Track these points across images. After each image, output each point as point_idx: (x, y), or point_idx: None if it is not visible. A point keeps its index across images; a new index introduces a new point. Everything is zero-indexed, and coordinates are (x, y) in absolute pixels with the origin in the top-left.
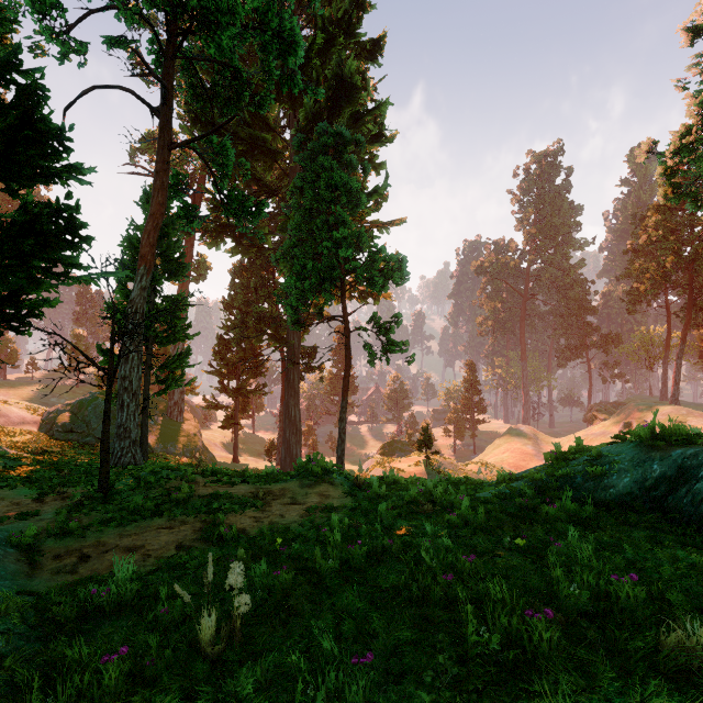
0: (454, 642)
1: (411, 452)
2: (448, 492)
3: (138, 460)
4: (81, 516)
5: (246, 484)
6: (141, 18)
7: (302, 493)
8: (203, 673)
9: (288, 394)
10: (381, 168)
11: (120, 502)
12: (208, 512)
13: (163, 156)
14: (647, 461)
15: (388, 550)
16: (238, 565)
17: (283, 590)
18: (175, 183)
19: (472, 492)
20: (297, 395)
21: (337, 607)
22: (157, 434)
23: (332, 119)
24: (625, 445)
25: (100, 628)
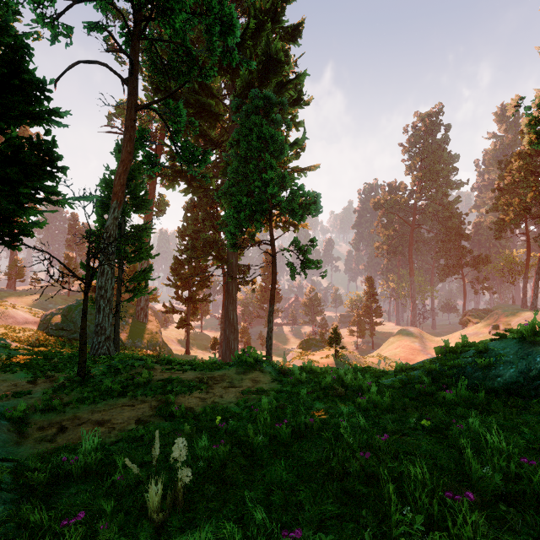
0: (375, 517)
1: (323, 347)
2: (357, 379)
3: (112, 352)
4: (63, 395)
5: (194, 371)
6: (113, 6)
7: (238, 379)
8: (149, 538)
9: (228, 302)
10: (300, 126)
11: (94, 384)
12: (162, 393)
13: (130, 115)
14: (530, 355)
15: (309, 428)
16: (182, 441)
17: (221, 461)
18: (140, 137)
19: (375, 379)
20: (234, 303)
21: (267, 479)
22: (128, 332)
23: (262, 87)
24: (508, 341)
25: (67, 491)
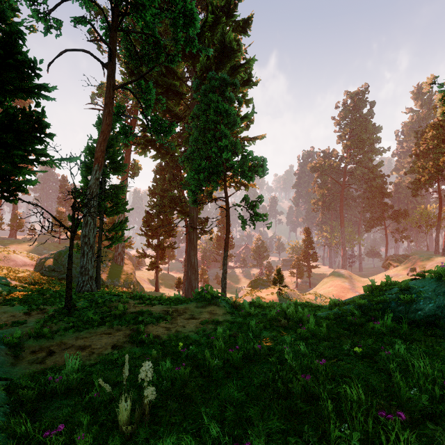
0: (315, 432)
1: (269, 286)
2: (298, 312)
3: (94, 289)
4: (52, 325)
5: (161, 305)
6: (94, 3)
7: (198, 311)
8: None
9: (190, 248)
10: (249, 102)
11: (78, 316)
12: (135, 323)
13: (109, 94)
14: None
15: (257, 353)
16: (148, 364)
17: (182, 381)
18: (117, 112)
19: (313, 312)
20: (195, 249)
21: (221, 397)
22: (107, 273)
23: (218, 70)
24: (427, 280)
25: (52, 406)
